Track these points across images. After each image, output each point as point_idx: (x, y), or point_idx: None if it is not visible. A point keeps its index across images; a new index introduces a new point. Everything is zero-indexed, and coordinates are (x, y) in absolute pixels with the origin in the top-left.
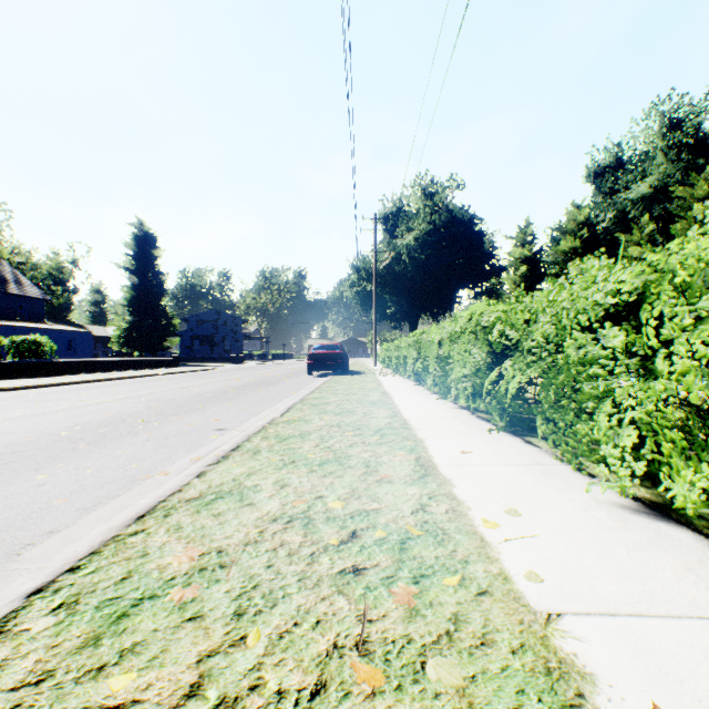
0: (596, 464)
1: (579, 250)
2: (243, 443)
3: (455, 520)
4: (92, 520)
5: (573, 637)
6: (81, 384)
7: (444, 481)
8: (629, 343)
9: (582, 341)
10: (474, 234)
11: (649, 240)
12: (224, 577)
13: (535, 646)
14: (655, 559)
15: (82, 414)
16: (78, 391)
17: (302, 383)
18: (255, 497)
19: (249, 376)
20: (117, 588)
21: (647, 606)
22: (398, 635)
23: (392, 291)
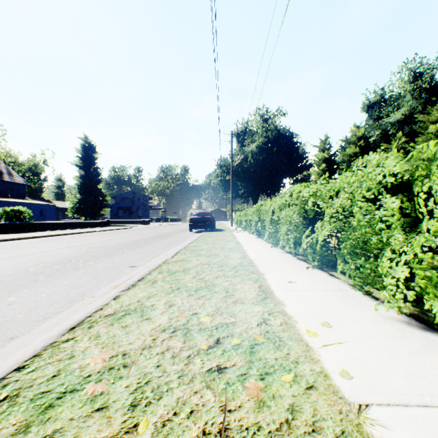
0: (381, 291)
1: (358, 154)
2: (146, 276)
3: (287, 330)
4: (41, 329)
5: (379, 425)
6: (47, 237)
7: (278, 302)
8: (403, 210)
9: (369, 209)
10: (293, 144)
11: (402, 148)
12: (125, 375)
13: (353, 433)
14: (429, 360)
15: (45, 257)
16: (44, 242)
17: (186, 237)
18: (151, 314)
19: (153, 232)
20: (48, 384)
21: (430, 398)
22: (250, 423)
23: (242, 180)
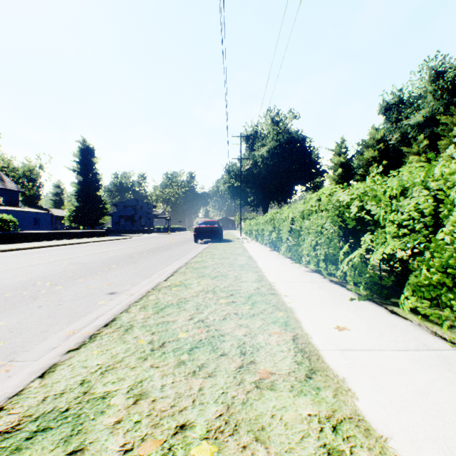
0: None
1: (377, 158)
2: (119, 315)
3: None
4: None
5: None
6: (30, 250)
7: (339, 384)
8: None
9: None
10: (305, 148)
11: (423, 152)
12: None
13: None
14: None
15: (5, 277)
16: (22, 255)
17: (190, 249)
18: (91, 430)
19: (153, 243)
20: None
21: None
22: None
23: (251, 186)
